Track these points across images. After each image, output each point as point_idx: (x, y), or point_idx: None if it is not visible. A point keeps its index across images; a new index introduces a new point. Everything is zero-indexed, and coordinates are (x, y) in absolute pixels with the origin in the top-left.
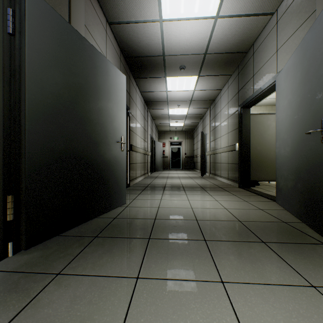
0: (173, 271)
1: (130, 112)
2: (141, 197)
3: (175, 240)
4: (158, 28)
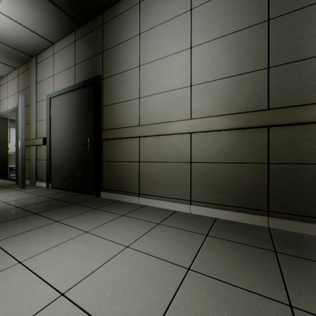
0: None
1: (108, 75)
2: (28, 194)
3: None
4: (3, 7)
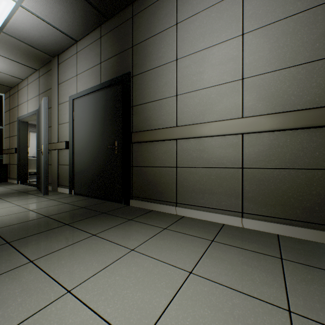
0: None
1: (139, 72)
2: (53, 201)
3: None
4: (28, 2)
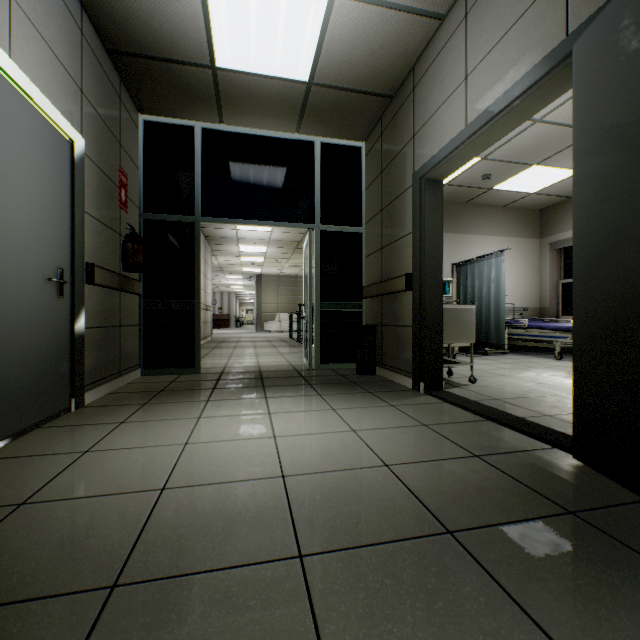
0: (348, 477)
1: None
2: None
3: (379, 536)
4: None
